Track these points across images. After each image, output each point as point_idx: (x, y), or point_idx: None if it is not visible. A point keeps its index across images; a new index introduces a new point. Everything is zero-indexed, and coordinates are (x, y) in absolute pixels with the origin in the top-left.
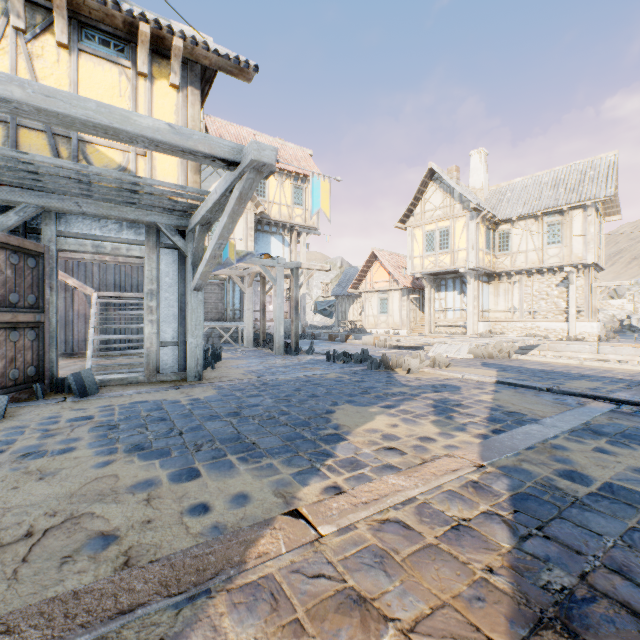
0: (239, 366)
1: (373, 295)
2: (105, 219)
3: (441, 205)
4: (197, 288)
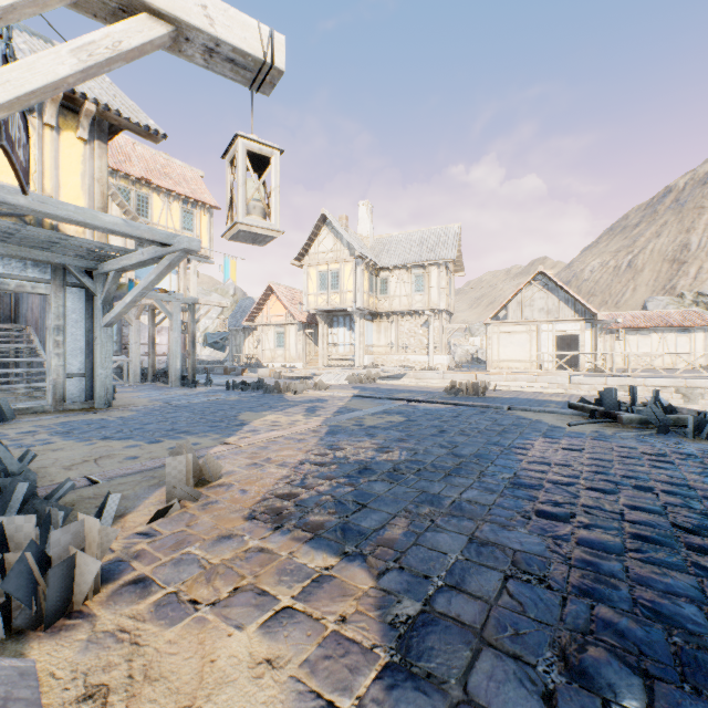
0: (140, 397)
1: (270, 329)
2: (8, 257)
3: (333, 249)
4: (108, 325)
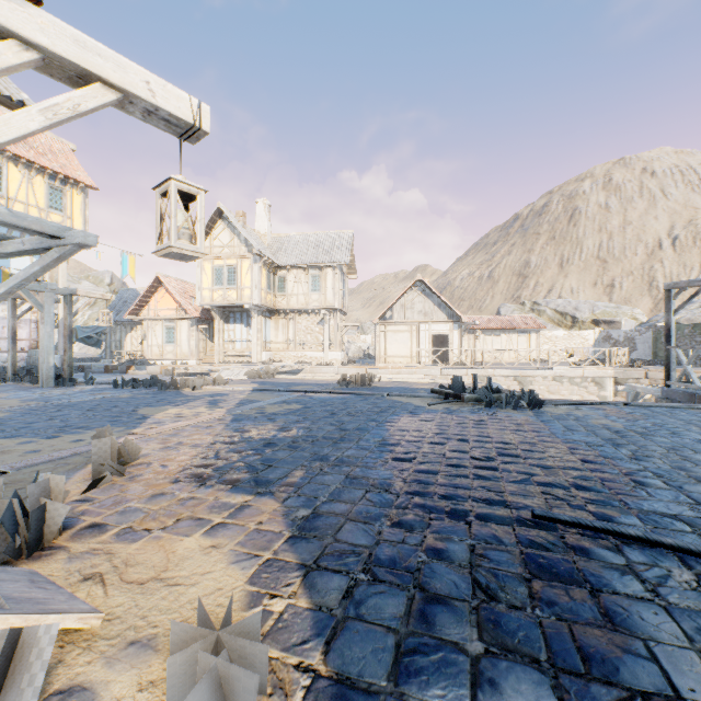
0: (6, 398)
1: (158, 323)
2: None
3: (230, 244)
4: None
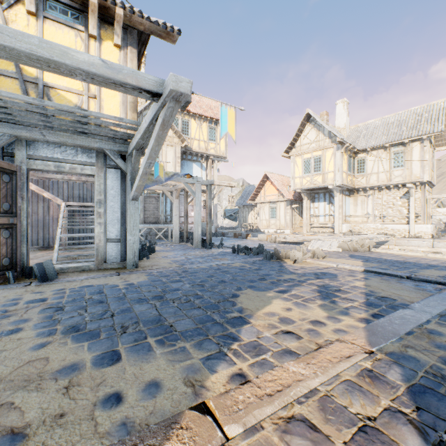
0: (167, 257)
1: (265, 205)
2: (64, 146)
3: (315, 140)
4: (134, 198)
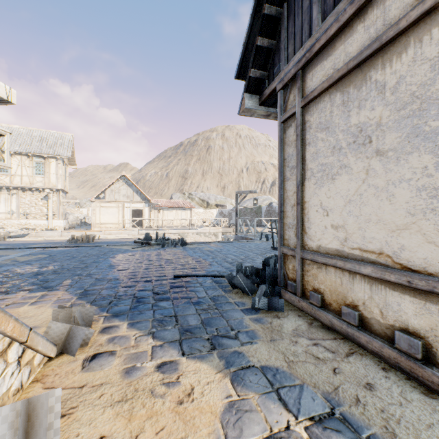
0: None
1: None
2: None
3: None
4: None
